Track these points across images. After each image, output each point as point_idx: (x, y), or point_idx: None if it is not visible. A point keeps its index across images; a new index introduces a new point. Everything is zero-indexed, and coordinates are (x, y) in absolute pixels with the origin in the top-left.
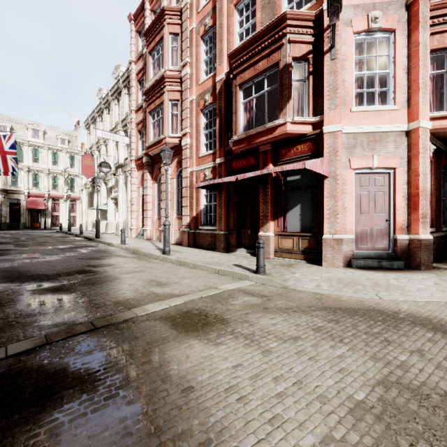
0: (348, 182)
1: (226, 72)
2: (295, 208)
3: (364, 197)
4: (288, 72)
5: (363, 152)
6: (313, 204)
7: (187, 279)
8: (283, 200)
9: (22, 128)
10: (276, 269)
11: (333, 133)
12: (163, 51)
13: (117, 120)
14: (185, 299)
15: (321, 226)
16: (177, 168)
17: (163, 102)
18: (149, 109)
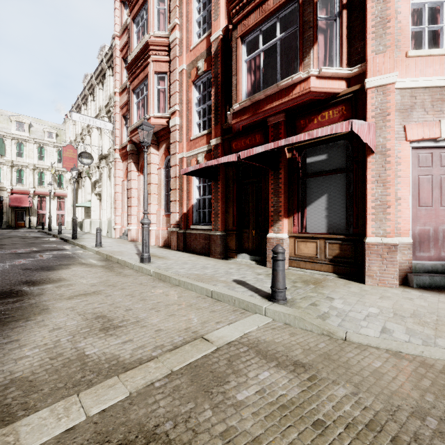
0: (402, 161)
1: (224, 27)
2: (318, 200)
3: (425, 182)
4: (313, 5)
5: (425, 116)
6: (346, 194)
7: (159, 312)
8: (301, 190)
9: (6, 120)
10: (300, 292)
11: (382, 87)
12: (148, 13)
13: (100, 105)
14: (133, 386)
15: (360, 225)
16: (165, 156)
17: (147, 75)
18: (133, 86)
